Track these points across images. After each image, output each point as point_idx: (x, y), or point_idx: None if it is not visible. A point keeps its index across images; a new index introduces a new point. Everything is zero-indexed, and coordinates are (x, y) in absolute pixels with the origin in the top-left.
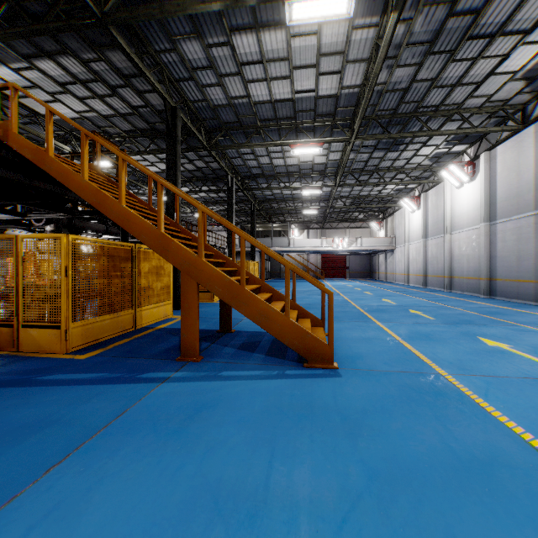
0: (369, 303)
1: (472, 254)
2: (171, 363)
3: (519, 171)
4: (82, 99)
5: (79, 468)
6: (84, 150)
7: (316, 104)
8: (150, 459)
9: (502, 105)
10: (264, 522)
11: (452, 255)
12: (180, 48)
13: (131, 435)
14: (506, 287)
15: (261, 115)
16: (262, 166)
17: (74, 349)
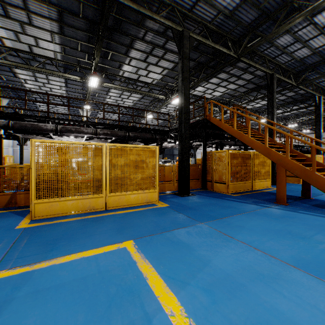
0: None
1: None
2: (271, 203)
3: None
4: (225, 86)
5: (245, 216)
6: (234, 118)
7: None
8: (266, 220)
9: None
10: (306, 240)
11: None
12: (275, 43)
13: (258, 215)
14: None
15: None
16: None
17: (230, 192)
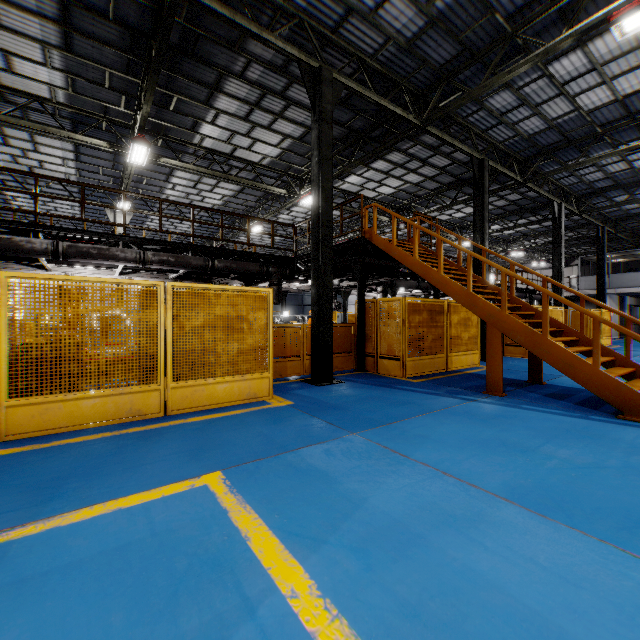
0: None
1: None
2: (478, 394)
3: None
4: (400, 177)
5: (431, 418)
6: (415, 238)
7: None
8: (466, 424)
9: None
10: (529, 454)
11: None
12: (487, 104)
13: (454, 416)
14: None
15: (600, 120)
16: (612, 174)
17: (408, 376)
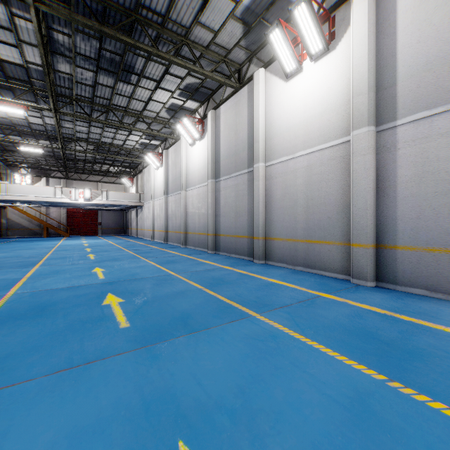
0: (52, 285)
1: (202, 210)
2: None
3: (237, 130)
4: None
5: None
6: None
7: None
8: None
9: (225, 56)
10: None
11: (187, 212)
12: None
13: None
14: (228, 243)
15: None
16: None
17: None
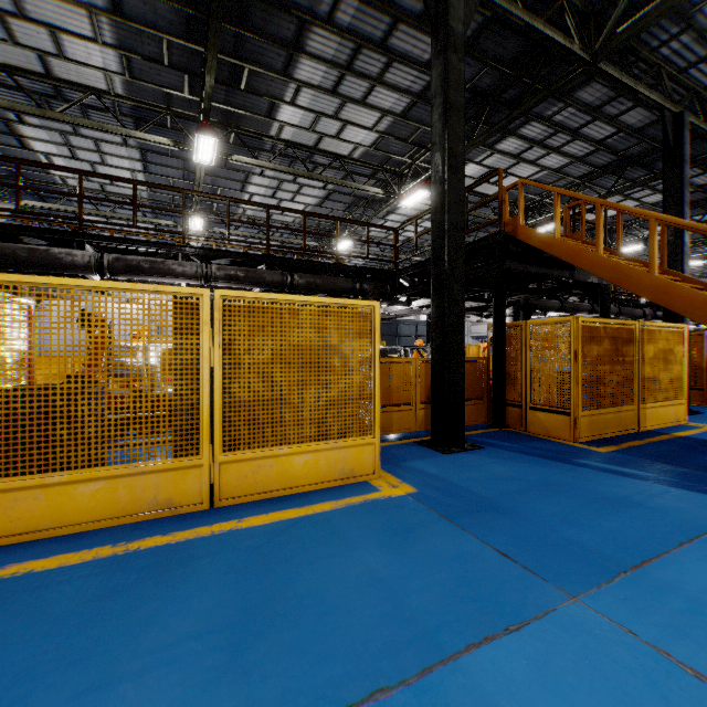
0: None
1: None
2: None
3: None
4: (535, 162)
5: None
6: (598, 222)
7: None
8: None
9: None
10: None
11: None
12: (697, 20)
13: None
14: None
15: None
16: None
17: (582, 439)
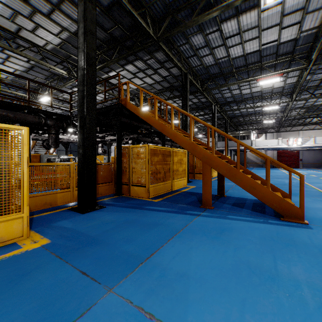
0: None
1: None
2: (198, 208)
3: None
4: (141, 79)
5: (180, 242)
6: (155, 105)
7: (278, 49)
8: (208, 245)
9: None
10: (280, 282)
11: None
12: (190, 41)
13: (195, 235)
14: None
15: (235, 65)
16: (234, 95)
17: (150, 197)
